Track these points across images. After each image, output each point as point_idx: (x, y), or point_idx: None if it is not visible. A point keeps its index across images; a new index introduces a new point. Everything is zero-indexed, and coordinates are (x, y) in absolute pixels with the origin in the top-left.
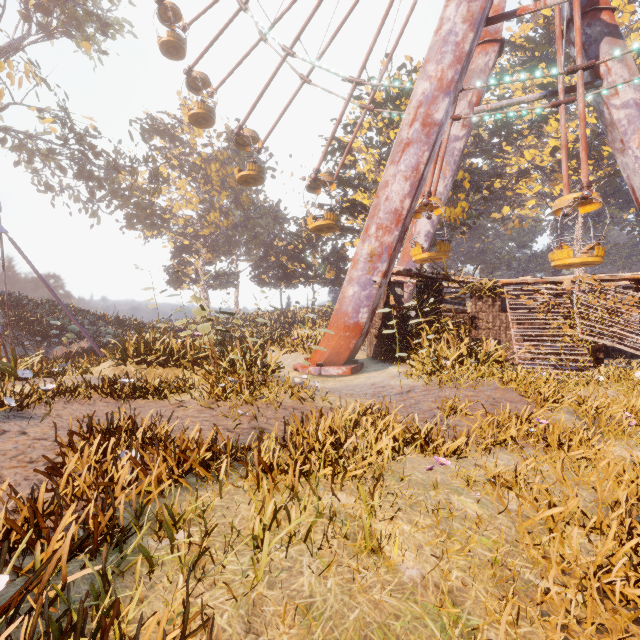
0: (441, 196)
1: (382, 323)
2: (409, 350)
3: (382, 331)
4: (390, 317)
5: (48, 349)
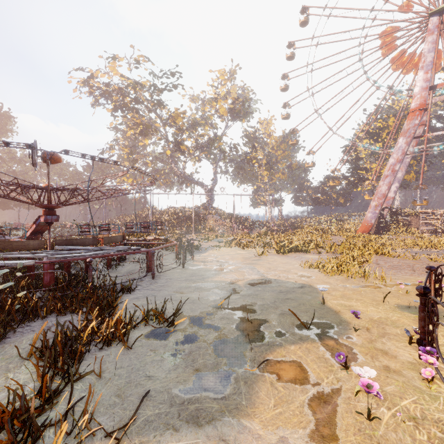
0: (400, 178)
1: (377, 223)
2: (387, 231)
3: (377, 226)
4: (380, 221)
5: (251, 231)
